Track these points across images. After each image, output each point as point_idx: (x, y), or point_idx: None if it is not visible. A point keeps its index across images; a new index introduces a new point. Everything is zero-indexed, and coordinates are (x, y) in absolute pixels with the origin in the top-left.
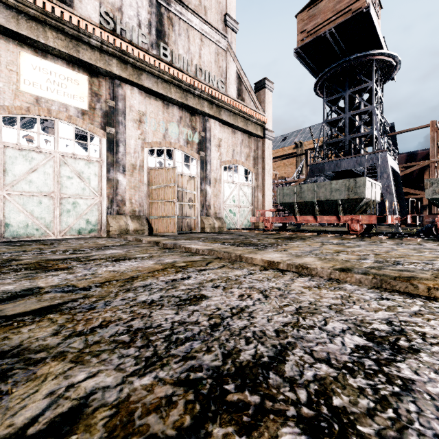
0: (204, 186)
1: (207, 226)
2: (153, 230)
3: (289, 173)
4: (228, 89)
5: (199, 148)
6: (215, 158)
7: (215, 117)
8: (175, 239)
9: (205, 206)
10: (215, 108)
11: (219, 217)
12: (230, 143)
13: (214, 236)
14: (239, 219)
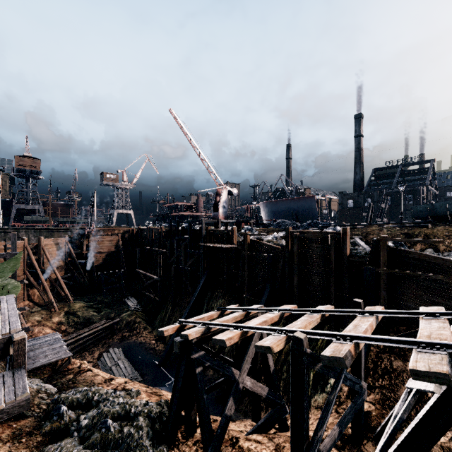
0: None
1: None
2: None
3: None
4: None
5: None
6: None
7: None
8: None
9: None
10: None
11: None
12: None
13: None
14: None
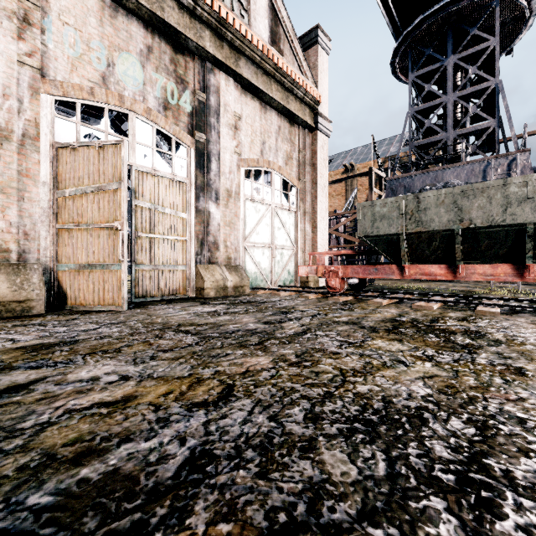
0: (205, 204)
1: (209, 285)
2: (68, 300)
3: (337, 207)
4: (254, 22)
5: (193, 124)
6: (228, 149)
7: (228, 68)
8: (68, 343)
9: (206, 244)
10: (228, 50)
11: (236, 265)
12: (258, 127)
13: (214, 318)
14: (274, 270)
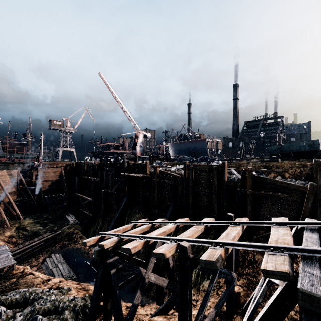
0: None
1: None
2: None
3: None
4: None
5: None
6: None
7: None
8: None
9: None
10: None
11: None
12: None
13: None
14: None
